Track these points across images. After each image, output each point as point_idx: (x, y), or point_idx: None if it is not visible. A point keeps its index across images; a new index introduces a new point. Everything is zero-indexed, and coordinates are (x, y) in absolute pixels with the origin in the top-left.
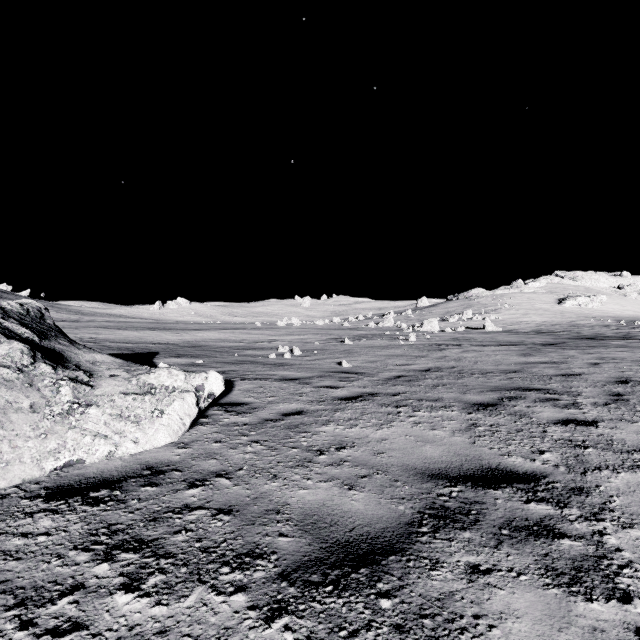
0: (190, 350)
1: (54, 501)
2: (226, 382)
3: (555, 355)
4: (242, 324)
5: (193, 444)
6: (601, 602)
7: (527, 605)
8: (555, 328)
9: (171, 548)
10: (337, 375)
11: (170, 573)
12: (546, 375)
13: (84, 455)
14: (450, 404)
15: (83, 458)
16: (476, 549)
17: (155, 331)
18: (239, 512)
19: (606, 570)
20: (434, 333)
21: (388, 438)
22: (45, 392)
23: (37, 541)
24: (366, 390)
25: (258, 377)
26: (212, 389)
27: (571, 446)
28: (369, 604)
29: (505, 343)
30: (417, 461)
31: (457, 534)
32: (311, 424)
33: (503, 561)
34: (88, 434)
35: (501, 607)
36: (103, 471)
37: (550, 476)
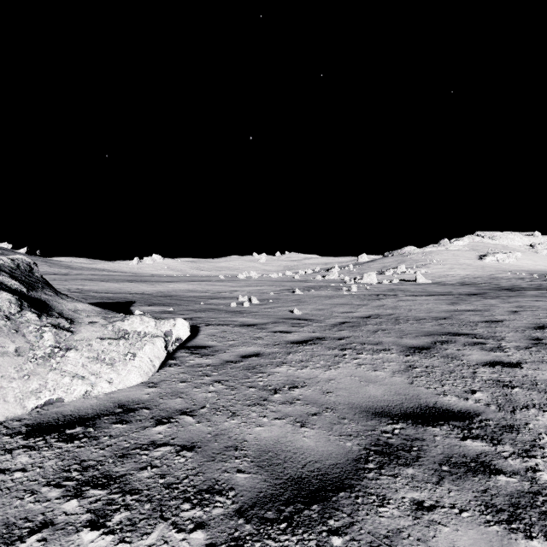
0: (162, 299)
1: (33, 438)
2: (193, 327)
3: (479, 304)
4: (208, 277)
5: (161, 384)
6: (541, 540)
7: (471, 543)
8: (477, 280)
9: (137, 484)
10: (289, 321)
11: (134, 510)
12: (472, 321)
13: (63, 394)
14: (389, 347)
15: (62, 397)
16: (419, 485)
17: (133, 283)
18: (201, 448)
19: (542, 507)
20: (373, 285)
21: (335, 378)
22: (29, 337)
23: (13, 477)
24: (315, 335)
25: (221, 323)
26: (179, 334)
27: (499, 386)
28: (321, 542)
29: (435, 293)
30: (362, 400)
31: (401, 470)
32: (267, 365)
33: (445, 497)
34: (67, 375)
35: (446, 545)
36: (79, 409)
37: (483, 414)
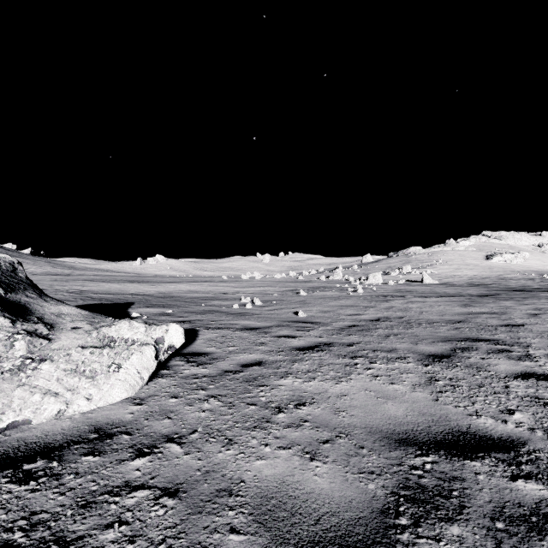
0: (163, 300)
1: None
2: (191, 331)
3: (493, 306)
4: (211, 277)
5: (149, 400)
6: None
7: None
8: (485, 281)
9: None
10: (294, 324)
11: None
12: (491, 325)
13: (31, 415)
14: (405, 355)
15: (29, 418)
16: None
17: (134, 283)
18: (186, 493)
19: None
20: (378, 285)
21: (348, 393)
22: None
23: None
24: (322, 340)
25: (221, 326)
26: (172, 341)
27: (540, 404)
28: None
29: (444, 294)
30: (381, 422)
31: (443, 529)
32: (270, 376)
33: None
34: (38, 392)
35: None
36: (47, 434)
37: (529, 443)
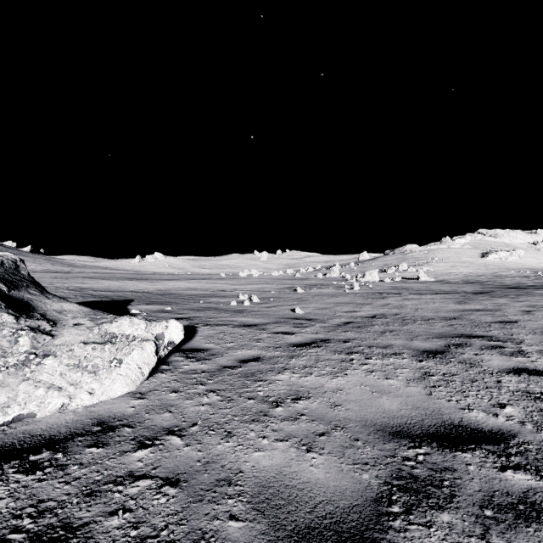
0: (162, 298)
1: None
2: (190, 328)
3: (488, 303)
4: (209, 275)
5: (150, 394)
6: None
7: None
8: (481, 278)
9: (101, 538)
10: (291, 321)
11: None
12: (485, 322)
13: (35, 408)
14: (400, 351)
15: (34, 412)
16: (461, 540)
17: (133, 281)
18: (187, 483)
19: None
20: (375, 283)
21: (343, 388)
22: (2, 342)
23: None
24: (318, 336)
25: (219, 323)
26: (172, 337)
27: (531, 399)
28: None
29: (440, 292)
30: (375, 415)
31: (434, 516)
32: (267, 372)
33: None
34: (42, 386)
35: None
36: (52, 427)
37: (519, 435)
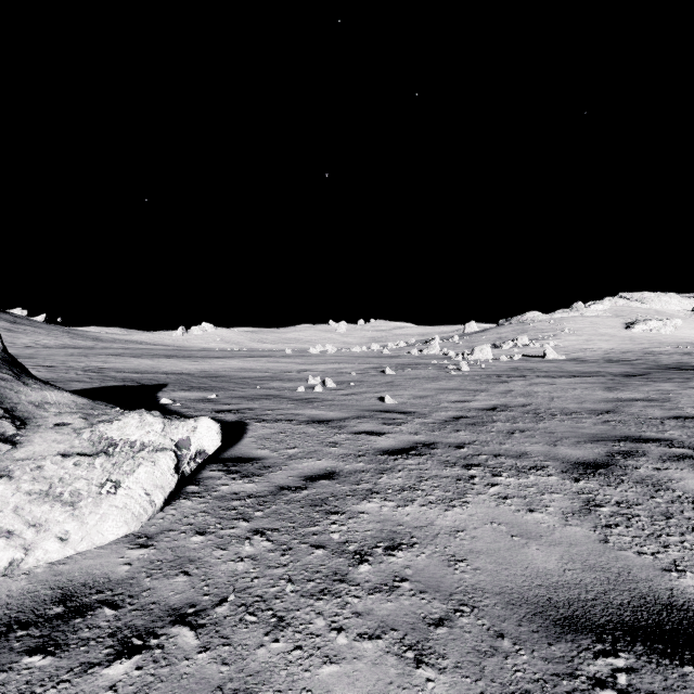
0: (206, 381)
1: None
2: (237, 425)
3: (649, 390)
4: (271, 351)
5: (160, 538)
6: None
7: None
8: (627, 356)
9: None
10: (379, 415)
11: None
12: (653, 418)
13: None
14: (542, 463)
15: None
16: None
17: (172, 359)
18: None
19: None
20: (488, 362)
21: (465, 527)
22: None
23: None
24: (419, 438)
25: (279, 418)
26: (202, 445)
27: None
28: None
29: (577, 374)
30: (525, 582)
31: None
32: (346, 497)
33: None
34: None
35: None
36: None
37: None
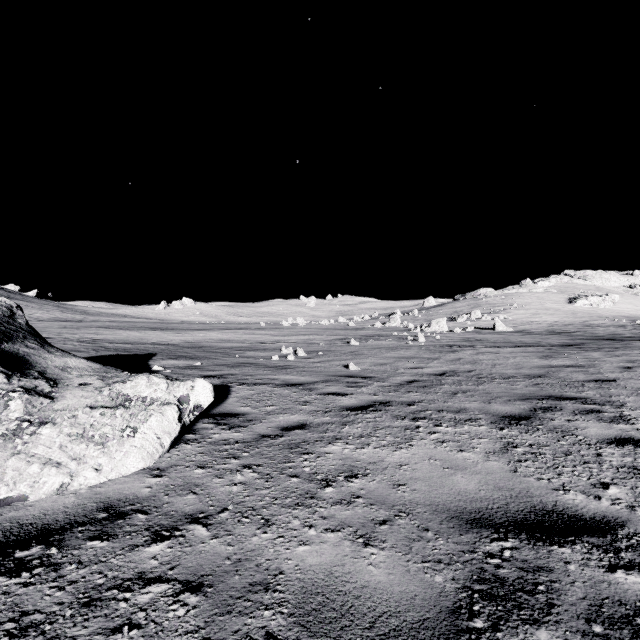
0: (190, 351)
1: None
2: (222, 388)
3: (579, 357)
4: (246, 324)
5: (171, 470)
6: None
7: None
8: (568, 328)
9: None
10: (344, 380)
11: None
12: (576, 381)
13: (27, 489)
14: (476, 416)
15: (26, 494)
16: None
17: (157, 331)
18: (212, 588)
19: None
20: (443, 333)
21: (408, 463)
22: None
23: None
24: (377, 398)
25: (258, 382)
26: (199, 400)
27: (639, 477)
28: None
29: (520, 344)
30: (449, 498)
31: (528, 634)
32: (315, 442)
33: None
34: (36, 461)
35: None
36: (46, 513)
37: (628, 524)
